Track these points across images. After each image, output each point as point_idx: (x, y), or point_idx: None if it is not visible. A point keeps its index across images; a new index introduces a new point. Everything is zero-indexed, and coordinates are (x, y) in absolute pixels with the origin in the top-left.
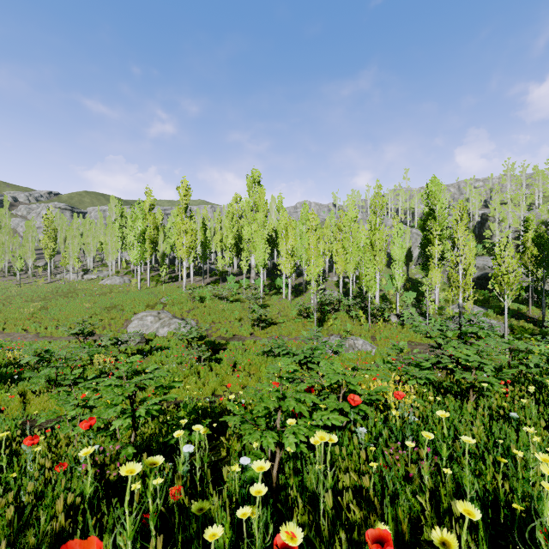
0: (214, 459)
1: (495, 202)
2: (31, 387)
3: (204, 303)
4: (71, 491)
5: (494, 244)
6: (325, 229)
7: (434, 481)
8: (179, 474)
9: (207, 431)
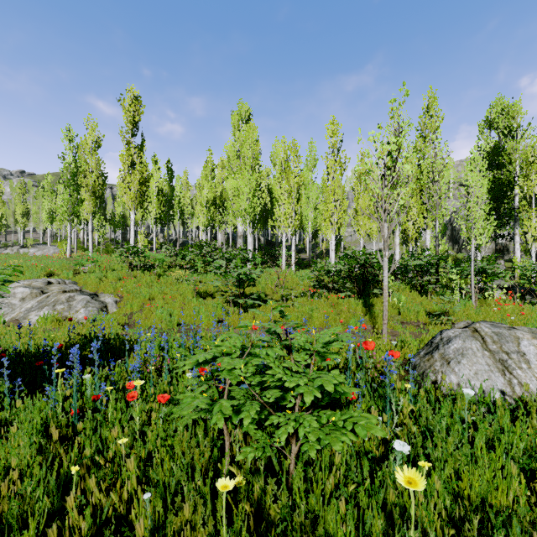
0: None
1: None
2: None
3: (151, 271)
4: None
5: None
6: None
7: None
8: None
9: None
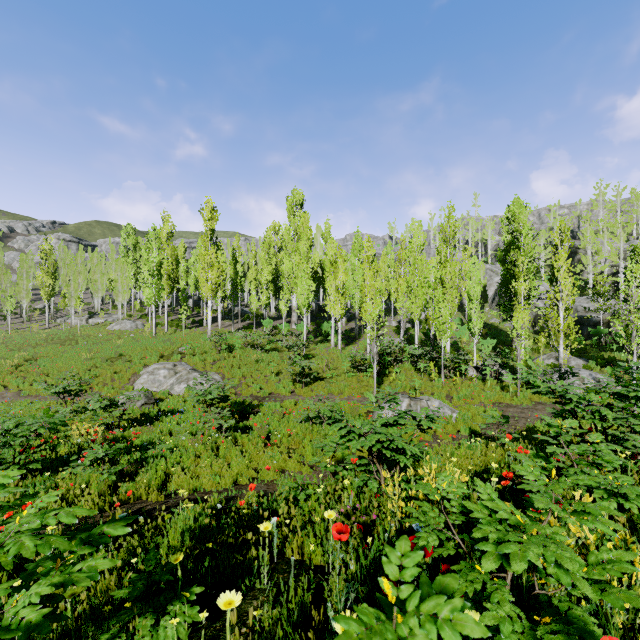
0: None
1: (586, 231)
2: None
3: (233, 352)
4: None
5: (585, 282)
6: (381, 264)
7: None
8: None
9: None
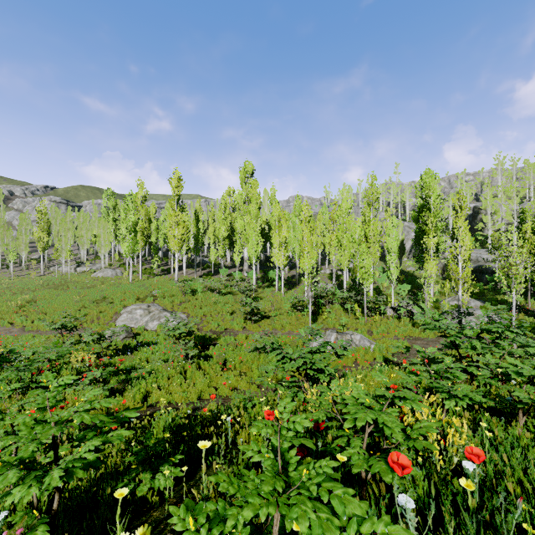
0: None
1: (487, 194)
2: None
3: (196, 295)
4: None
5: (486, 237)
6: (318, 222)
7: None
8: None
9: (146, 533)
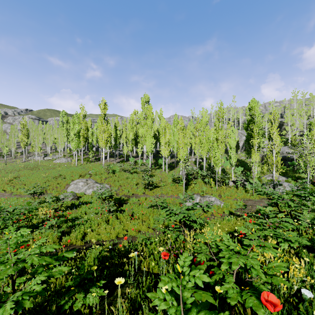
0: None
1: (288, 114)
2: None
3: (115, 174)
4: None
5: (287, 139)
6: (187, 130)
7: None
8: None
9: None
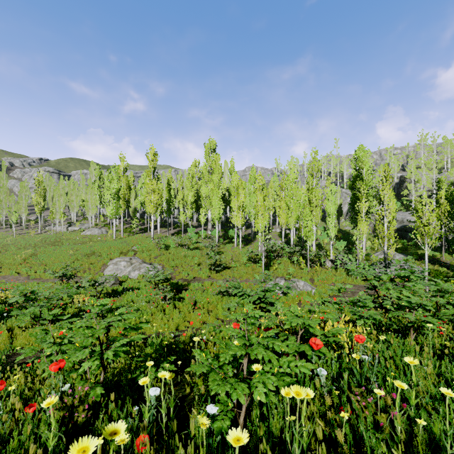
0: (179, 395)
1: (411, 166)
2: (18, 323)
3: (169, 250)
4: (37, 436)
5: (410, 202)
6: (270, 189)
7: (403, 429)
8: (145, 424)
9: (172, 376)
